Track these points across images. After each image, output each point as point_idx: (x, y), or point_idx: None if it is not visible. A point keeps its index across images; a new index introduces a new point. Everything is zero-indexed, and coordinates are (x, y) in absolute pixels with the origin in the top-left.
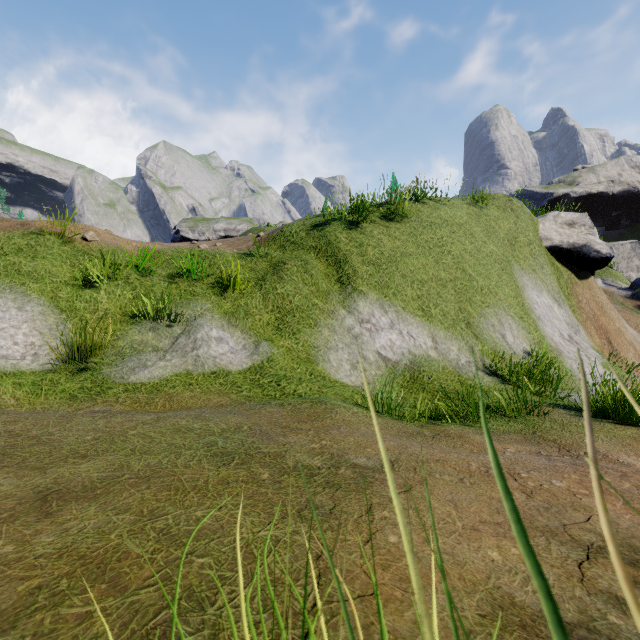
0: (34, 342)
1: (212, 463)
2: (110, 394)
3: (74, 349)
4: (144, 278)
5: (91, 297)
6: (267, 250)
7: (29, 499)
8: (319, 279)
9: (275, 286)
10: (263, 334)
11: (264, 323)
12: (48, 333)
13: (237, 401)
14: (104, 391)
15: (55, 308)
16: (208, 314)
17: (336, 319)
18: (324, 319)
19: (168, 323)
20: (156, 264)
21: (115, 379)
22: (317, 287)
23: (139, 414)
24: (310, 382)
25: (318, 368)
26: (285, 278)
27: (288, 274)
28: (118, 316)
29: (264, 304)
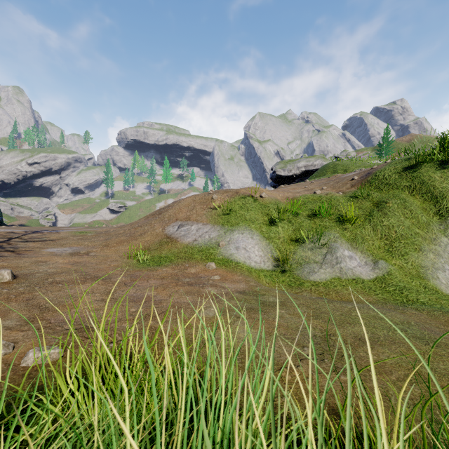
0: (261, 255)
1: (417, 341)
2: (305, 286)
3: (277, 259)
4: (295, 218)
5: (276, 231)
6: (369, 193)
7: (355, 339)
8: (418, 213)
9: (381, 220)
10: (377, 254)
11: (376, 246)
12: (264, 250)
13: (379, 301)
14: (301, 284)
15: (263, 237)
16: (338, 240)
17: (439, 245)
18: (427, 245)
19: (317, 246)
20: (297, 207)
21: (302, 277)
22: (417, 219)
23: (342, 303)
24: (426, 294)
25: (429, 283)
26: (388, 214)
27: (390, 211)
28: (288, 240)
29: (374, 233)
